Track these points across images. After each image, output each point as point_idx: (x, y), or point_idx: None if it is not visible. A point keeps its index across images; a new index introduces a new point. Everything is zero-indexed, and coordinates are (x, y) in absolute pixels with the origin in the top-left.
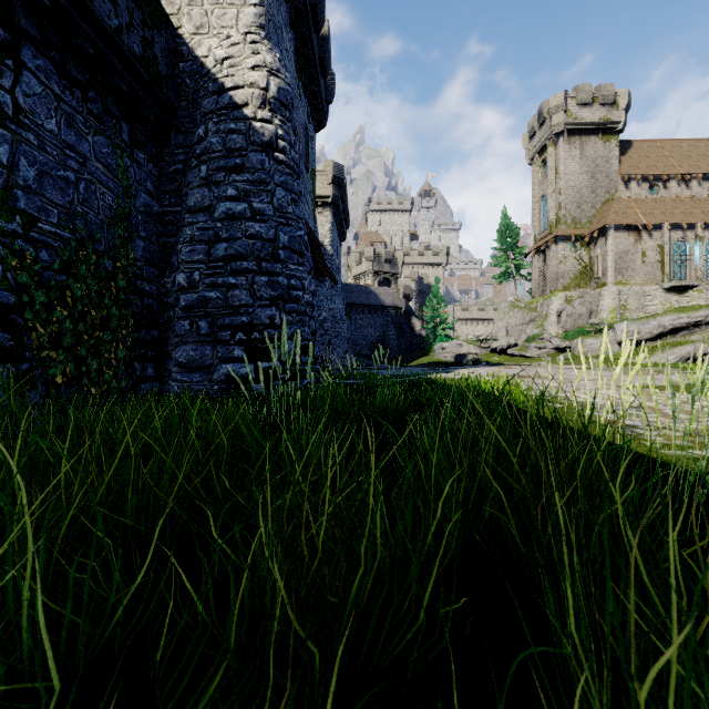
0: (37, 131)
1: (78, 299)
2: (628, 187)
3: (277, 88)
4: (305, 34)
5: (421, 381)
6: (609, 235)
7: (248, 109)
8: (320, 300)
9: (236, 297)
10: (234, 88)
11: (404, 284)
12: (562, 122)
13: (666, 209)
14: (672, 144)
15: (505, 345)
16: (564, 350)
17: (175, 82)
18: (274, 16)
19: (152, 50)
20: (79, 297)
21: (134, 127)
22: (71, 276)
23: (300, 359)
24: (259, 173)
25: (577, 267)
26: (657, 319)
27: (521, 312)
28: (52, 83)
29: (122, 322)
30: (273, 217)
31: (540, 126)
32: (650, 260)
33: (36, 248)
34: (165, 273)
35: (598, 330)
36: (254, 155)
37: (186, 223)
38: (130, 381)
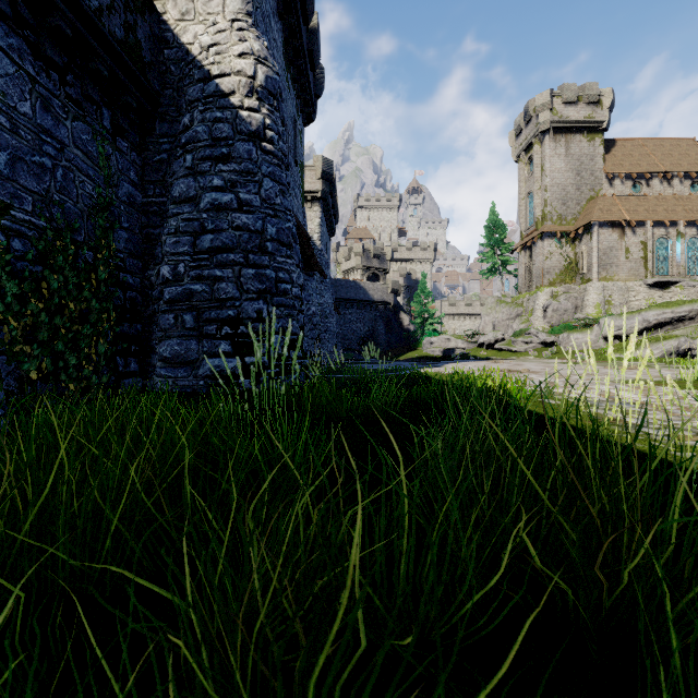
0: (9, 113)
1: (54, 291)
2: (612, 185)
3: (265, 76)
4: (293, 26)
5: (411, 376)
6: (594, 231)
7: (235, 97)
8: (309, 295)
9: (222, 290)
10: (220, 75)
11: (393, 279)
12: (548, 120)
13: (649, 207)
14: (655, 143)
15: (493, 339)
16: (550, 345)
17: (160, 69)
18: (261, 3)
19: (135, 35)
20: (55, 289)
21: (116, 114)
22: (47, 267)
23: (289, 354)
24: (246, 163)
25: (563, 263)
26: (642, 314)
27: (507, 308)
28: (26, 64)
29: (103, 316)
30: (260, 208)
31: (526, 124)
32: (634, 257)
33: (8, 237)
34: (149, 265)
35: (584, 325)
36: (241, 145)
37: (171, 214)
38: (112, 377)
